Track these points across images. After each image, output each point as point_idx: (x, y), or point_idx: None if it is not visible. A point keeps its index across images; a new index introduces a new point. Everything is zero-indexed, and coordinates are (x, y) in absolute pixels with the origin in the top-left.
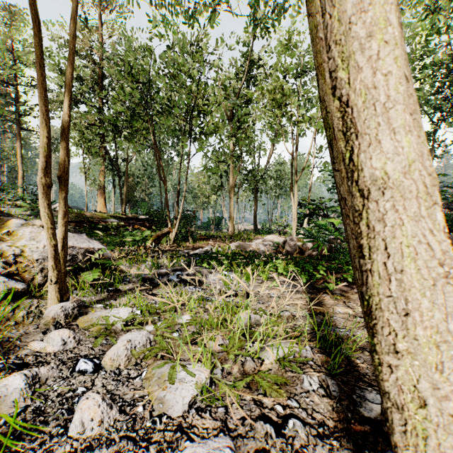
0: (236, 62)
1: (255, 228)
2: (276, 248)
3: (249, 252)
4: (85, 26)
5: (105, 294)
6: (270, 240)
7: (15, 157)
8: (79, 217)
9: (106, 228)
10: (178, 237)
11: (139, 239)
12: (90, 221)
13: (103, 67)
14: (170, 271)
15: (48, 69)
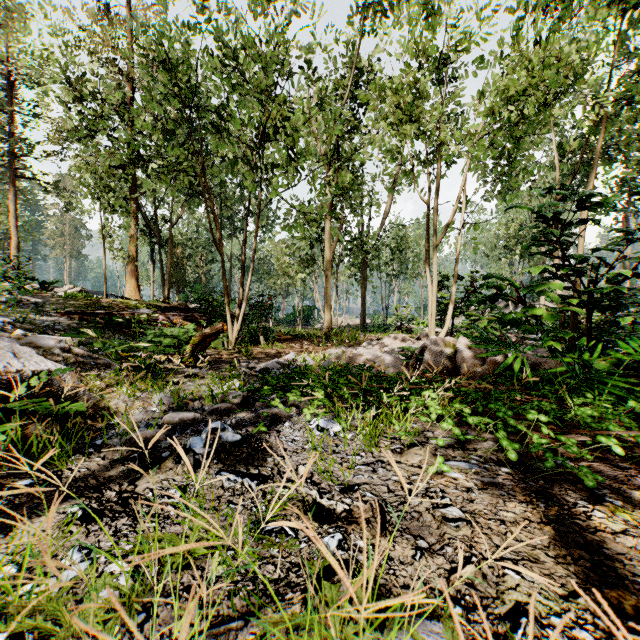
0: (335, 72)
1: (362, 322)
2: (407, 358)
3: (362, 368)
4: (105, 16)
5: (1, 502)
6: (392, 343)
7: (7, 218)
8: (89, 306)
9: (129, 323)
10: (244, 337)
11: (170, 343)
12: (104, 312)
13: (133, 79)
14: (205, 413)
15: (49, 81)
